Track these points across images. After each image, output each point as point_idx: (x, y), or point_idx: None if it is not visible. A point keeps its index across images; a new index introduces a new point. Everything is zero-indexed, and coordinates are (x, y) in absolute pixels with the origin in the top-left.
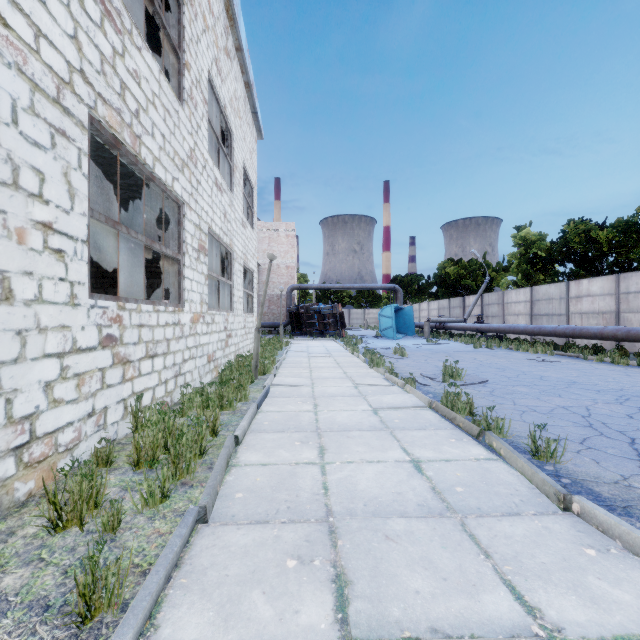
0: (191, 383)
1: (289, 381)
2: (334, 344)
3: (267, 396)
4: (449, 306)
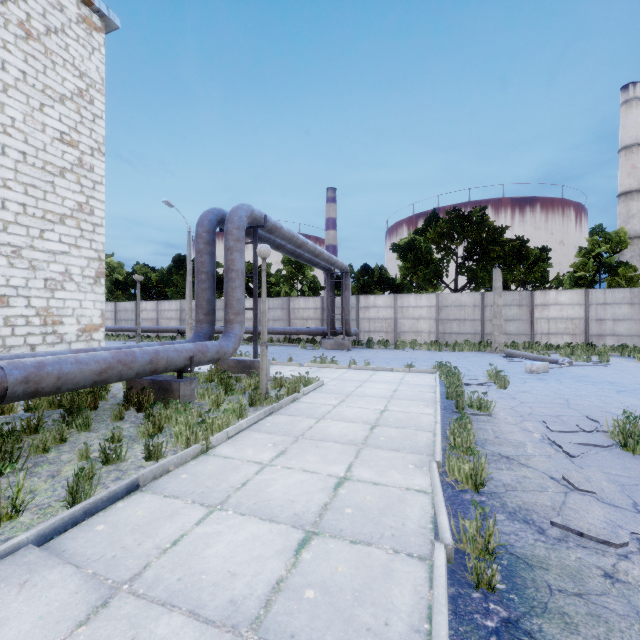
0: None
1: None
2: None
3: None
4: None
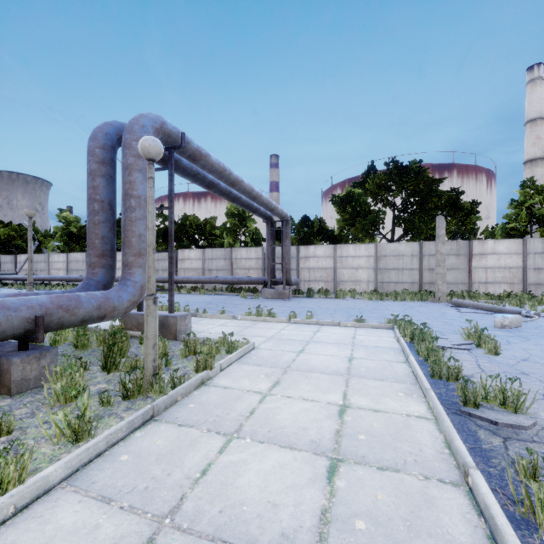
0: None
1: None
2: None
3: None
4: (0, 261)
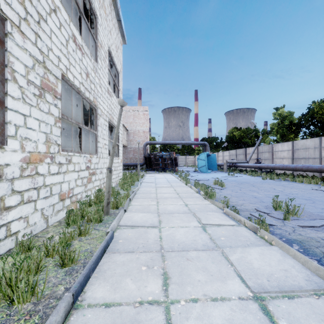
0: (25, 230)
1: (137, 219)
2: (171, 176)
3: (106, 250)
4: (236, 154)
